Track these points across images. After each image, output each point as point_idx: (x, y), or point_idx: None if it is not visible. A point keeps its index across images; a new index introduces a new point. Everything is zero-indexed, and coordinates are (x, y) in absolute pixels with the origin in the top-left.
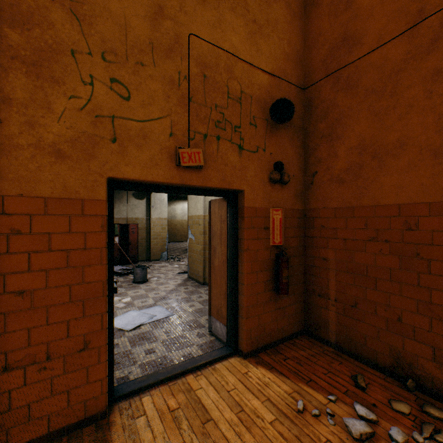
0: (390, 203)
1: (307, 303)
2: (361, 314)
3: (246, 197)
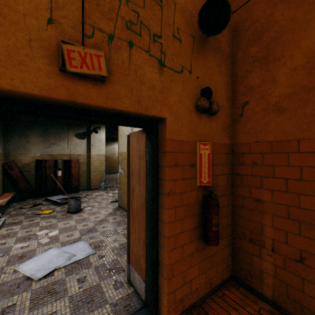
0: None
1: (235, 247)
2: (311, 273)
3: (168, 127)
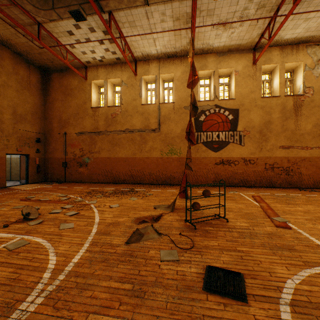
0: (57, 157)
1: (45, 175)
2: (54, 174)
3: (31, 155)
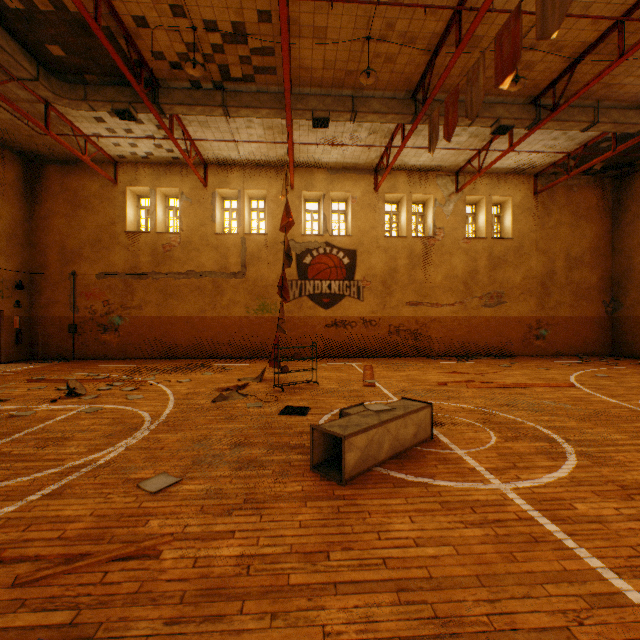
0: (58, 316)
1: (32, 349)
2: (50, 346)
3: (6, 312)
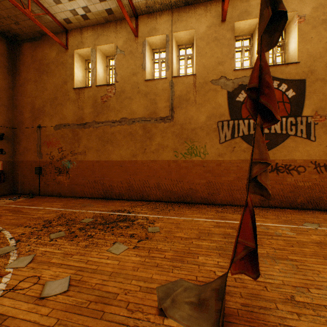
0: (29, 160)
1: (14, 186)
2: (25, 184)
3: None
